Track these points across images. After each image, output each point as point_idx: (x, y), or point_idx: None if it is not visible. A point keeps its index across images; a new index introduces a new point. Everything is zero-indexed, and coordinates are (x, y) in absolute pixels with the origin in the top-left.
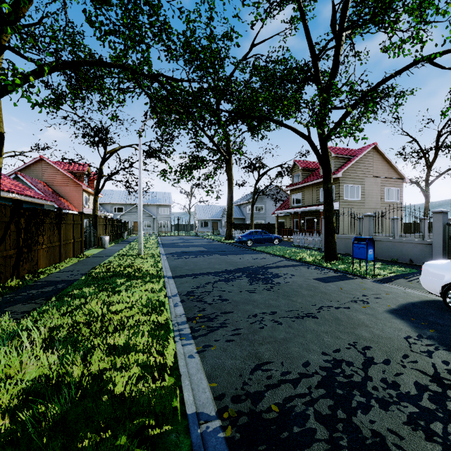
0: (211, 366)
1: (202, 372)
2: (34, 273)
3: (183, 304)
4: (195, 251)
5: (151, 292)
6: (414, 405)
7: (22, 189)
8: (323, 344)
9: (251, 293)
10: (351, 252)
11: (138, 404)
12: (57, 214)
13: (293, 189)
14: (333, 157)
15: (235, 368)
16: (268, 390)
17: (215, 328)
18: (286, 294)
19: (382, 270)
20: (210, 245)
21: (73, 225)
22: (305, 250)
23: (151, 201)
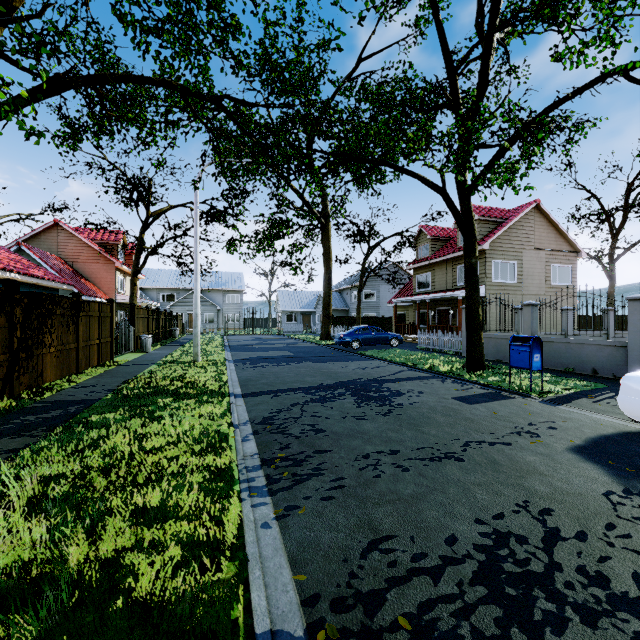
0: (297, 544)
1: (283, 554)
2: (37, 390)
3: (256, 438)
4: (277, 357)
5: (209, 418)
6: (639, 618)
7: (26, 266)
8: (475, 505)
9: (360, 420)
10: (504, 358)
11: (172, 616)
12: (73, 302)
13: (418, 268)
14: (477, 220)
15: (335, 546)
16: (391, 587)
17: (304, 477)
18: (412, 421)
19: (553, 386)
20: (298, 348)
21: (98, 319)
22: (437, 355)
23: (214, 285)
